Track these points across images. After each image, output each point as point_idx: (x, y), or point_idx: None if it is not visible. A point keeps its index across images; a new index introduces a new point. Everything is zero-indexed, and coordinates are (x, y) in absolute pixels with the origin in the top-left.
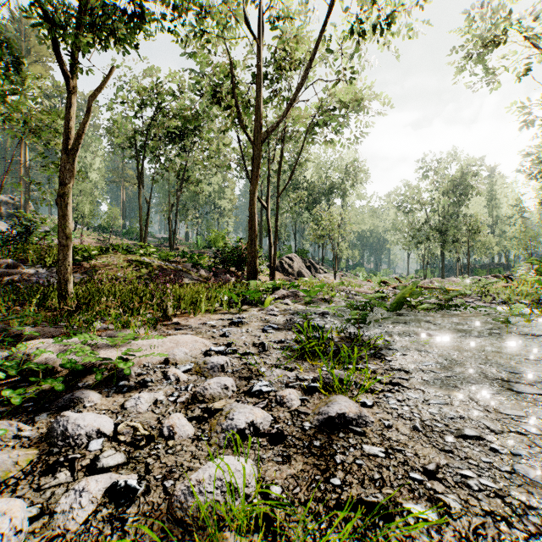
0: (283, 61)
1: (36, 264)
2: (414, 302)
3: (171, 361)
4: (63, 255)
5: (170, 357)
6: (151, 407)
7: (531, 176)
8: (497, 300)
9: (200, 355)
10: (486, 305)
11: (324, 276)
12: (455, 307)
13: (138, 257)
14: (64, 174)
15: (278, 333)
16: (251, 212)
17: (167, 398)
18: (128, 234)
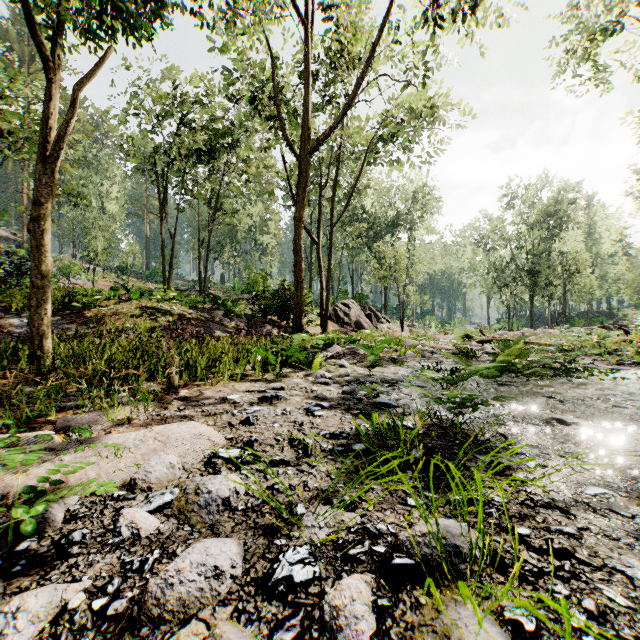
0: (337, 57)
1: (23, 312)
2: (519, 365)
3: (140, 484)
4: (38, 300)
5: (139, 478)
6: (40, 637)
7: None
8: (625, 360)
9: (199, 464)
10: (613, 368)
11: (388, 327)
12: (576, 372)
13: (155, 303)
14: (39, 189)
15: (329, 416)
16: (295, 244)
17: (88, 601)
18: (152, 276)
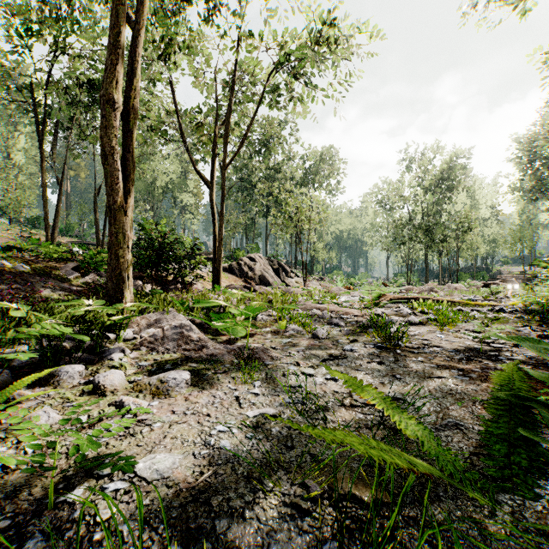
0: None
1: None
2: None
3: None
4: None
5: None
6: None
7: (521, 170)
8: None
9: None
10: None
11: (296, 281)
12: None
13: None
14: None
15: None
16: (104, 145)
17: None
18: (66, 230)
